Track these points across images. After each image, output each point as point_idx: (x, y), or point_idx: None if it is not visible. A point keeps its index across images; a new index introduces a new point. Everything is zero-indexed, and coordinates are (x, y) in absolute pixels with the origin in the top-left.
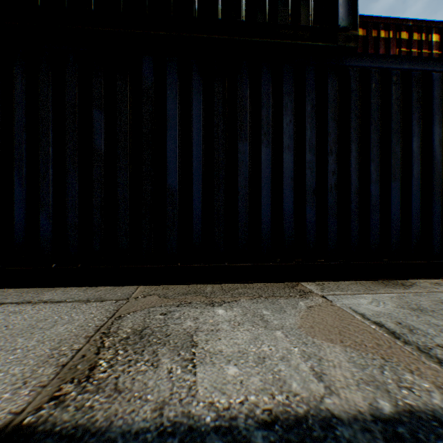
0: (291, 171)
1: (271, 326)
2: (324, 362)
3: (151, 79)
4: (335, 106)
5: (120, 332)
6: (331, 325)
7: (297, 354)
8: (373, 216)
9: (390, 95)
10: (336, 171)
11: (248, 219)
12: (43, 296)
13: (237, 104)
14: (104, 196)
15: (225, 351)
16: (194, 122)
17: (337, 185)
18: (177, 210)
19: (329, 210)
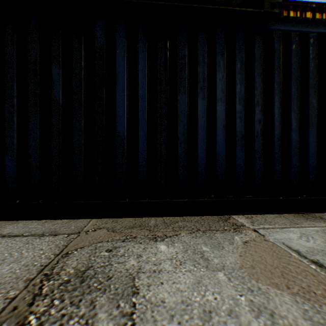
0: (223, 119)
1: (212, 265)
2: (277, 319)
3: (102, 40)
4: (261, 64)
5: (62, 273)
6: (271, 265)
7: (245, 305)
8: (293, 158)
9: (307, 55)
10: (262, 119)
11: (187, 160)
12: (5, 230)
13: (177, 61)
14: (62, 141)
15: (167, 302)
16: (140, 77)
17: (262, 132)
18: (125, 153)
19: (256, 153)
